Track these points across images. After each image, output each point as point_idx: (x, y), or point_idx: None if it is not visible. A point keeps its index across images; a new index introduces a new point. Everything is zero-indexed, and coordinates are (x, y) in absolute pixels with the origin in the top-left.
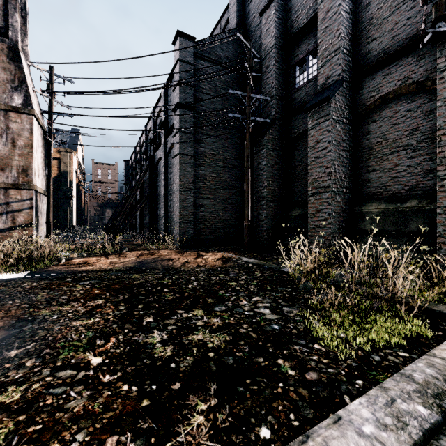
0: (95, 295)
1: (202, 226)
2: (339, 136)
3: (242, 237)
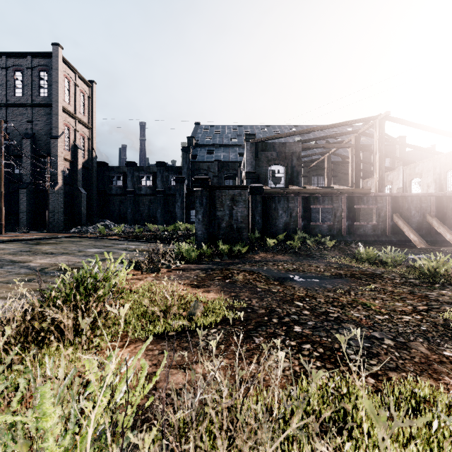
0: None
1: None
2: (30, 198)
3: None
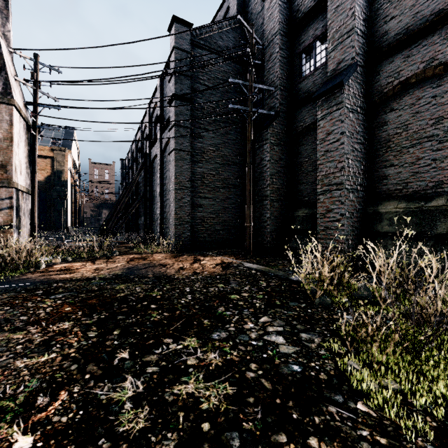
0: (64, 315)
1: (200, 227)
2: (353, 127)
3: (242, 239)
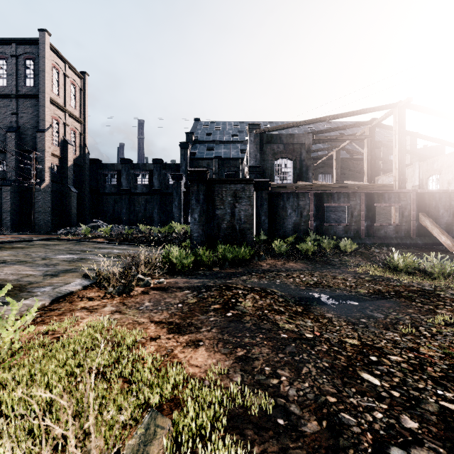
0: None
1: None
2: (14, 196)
3: None
